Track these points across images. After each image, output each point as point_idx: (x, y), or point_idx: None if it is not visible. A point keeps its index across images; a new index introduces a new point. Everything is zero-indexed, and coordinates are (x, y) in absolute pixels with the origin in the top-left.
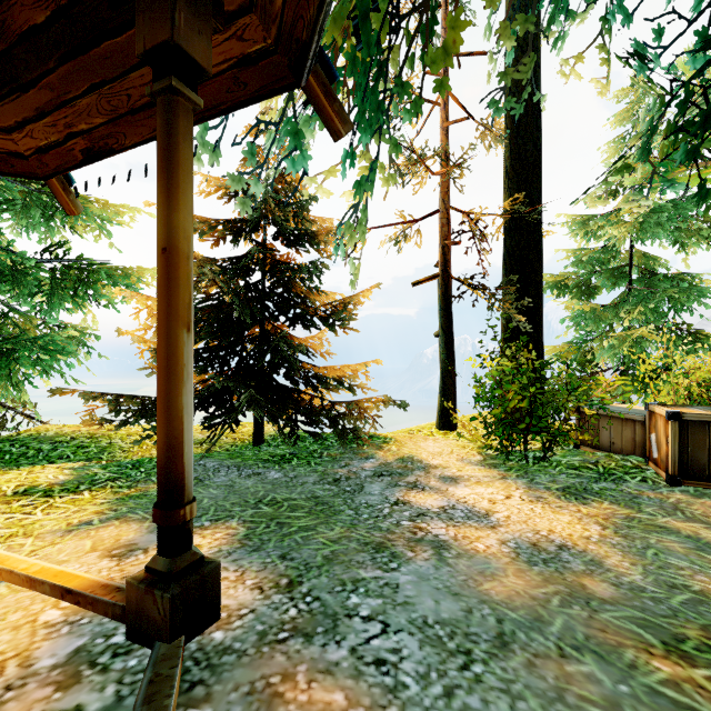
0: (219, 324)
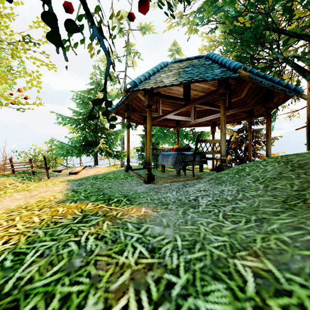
0: (236, 144)
